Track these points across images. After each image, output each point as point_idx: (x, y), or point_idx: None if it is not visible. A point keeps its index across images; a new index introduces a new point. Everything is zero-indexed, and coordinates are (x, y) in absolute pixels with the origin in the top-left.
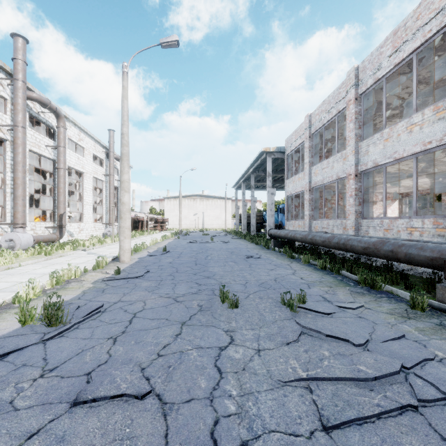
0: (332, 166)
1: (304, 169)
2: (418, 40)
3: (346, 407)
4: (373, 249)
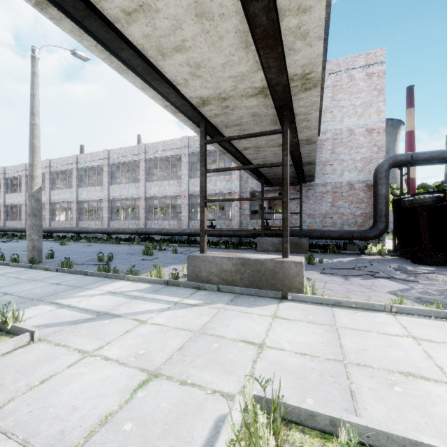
0: (17, 198)
1: (1, 194)
2: (42, 171)
3: (1, 243)
4: (23, 229)
